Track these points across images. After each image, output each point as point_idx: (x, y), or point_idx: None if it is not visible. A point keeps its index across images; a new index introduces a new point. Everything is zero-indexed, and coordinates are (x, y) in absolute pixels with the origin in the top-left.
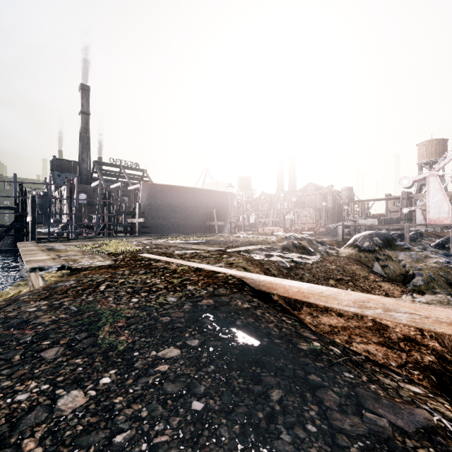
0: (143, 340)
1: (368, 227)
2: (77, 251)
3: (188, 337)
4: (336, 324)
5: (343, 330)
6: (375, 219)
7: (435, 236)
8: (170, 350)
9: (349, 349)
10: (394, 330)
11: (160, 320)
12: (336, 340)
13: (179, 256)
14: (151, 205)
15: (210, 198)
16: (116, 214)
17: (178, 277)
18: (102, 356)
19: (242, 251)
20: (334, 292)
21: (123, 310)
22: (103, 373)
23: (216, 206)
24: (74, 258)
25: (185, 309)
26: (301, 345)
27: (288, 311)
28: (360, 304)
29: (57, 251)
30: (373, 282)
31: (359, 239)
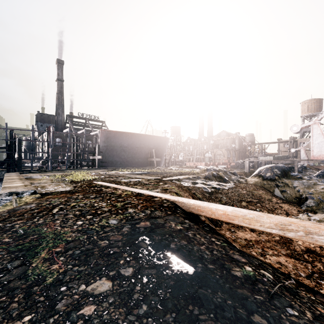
0: (76, 269)
1: (267, 162)
2: (48, 179)
3: (123, 264)
4: (250, 238)
5: (257, 244)
6: (271, 156)
7: (315, 169)
8: (101, 283)
9: (278, 272)
10: (297, 243)
11: (98, 245)
12: (252, 252)
13: (125, 183)
14: (107, 146)
15: (150, 141)
16: (82, 152)
17: (121, 201)
18: (24, 293)
19: (174, 179)
20: (256, 215)
21: (66, 233)
22: (14, 322)
23: (155, 147)
24: (43, 185)
25: (124, 232)
26: (235, 270)
27: (215, 231)
28: (282, 227)
29: (32, 180)
30: (275, 204)
31: (263, 171)
